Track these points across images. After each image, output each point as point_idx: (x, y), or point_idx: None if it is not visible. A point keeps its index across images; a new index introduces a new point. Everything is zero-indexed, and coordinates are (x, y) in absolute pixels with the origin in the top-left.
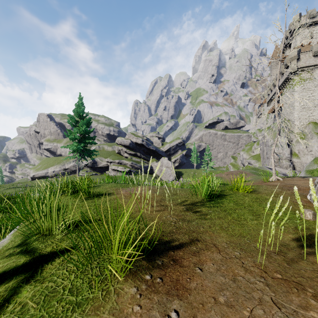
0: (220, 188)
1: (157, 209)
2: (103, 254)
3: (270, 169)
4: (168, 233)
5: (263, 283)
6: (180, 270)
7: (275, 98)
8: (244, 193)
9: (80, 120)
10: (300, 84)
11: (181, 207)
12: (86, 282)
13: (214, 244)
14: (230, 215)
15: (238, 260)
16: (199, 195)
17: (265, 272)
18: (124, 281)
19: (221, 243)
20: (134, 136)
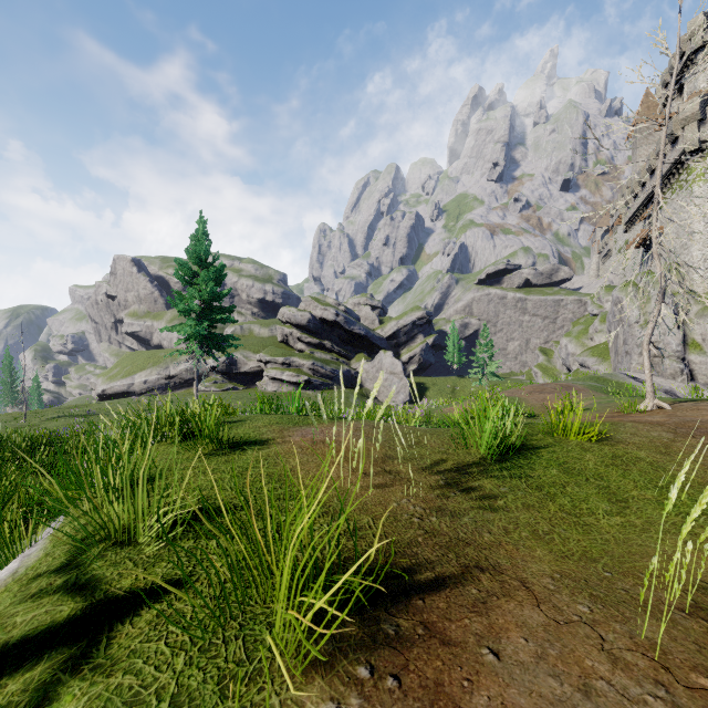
0: (522, 428)
1: (376, 483)
2: (252, 601)
3: (633, 380)
4: (405, 548)
5: (664, 704)
6: (443, 654)
7: (653, 213)
8: (581, 443)
9: (201, 271)
10: (707, 180)
11: (432, 477)
12: (213, 681)
13: (523, 579)
14: (553, 501)
15: (588, 630)
16: (473, 446)
17: (664, 667)
18: (305, 683)
19: (539, 577)
20: (318, 305)
